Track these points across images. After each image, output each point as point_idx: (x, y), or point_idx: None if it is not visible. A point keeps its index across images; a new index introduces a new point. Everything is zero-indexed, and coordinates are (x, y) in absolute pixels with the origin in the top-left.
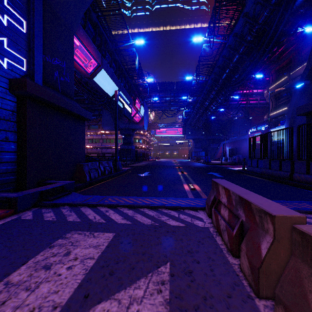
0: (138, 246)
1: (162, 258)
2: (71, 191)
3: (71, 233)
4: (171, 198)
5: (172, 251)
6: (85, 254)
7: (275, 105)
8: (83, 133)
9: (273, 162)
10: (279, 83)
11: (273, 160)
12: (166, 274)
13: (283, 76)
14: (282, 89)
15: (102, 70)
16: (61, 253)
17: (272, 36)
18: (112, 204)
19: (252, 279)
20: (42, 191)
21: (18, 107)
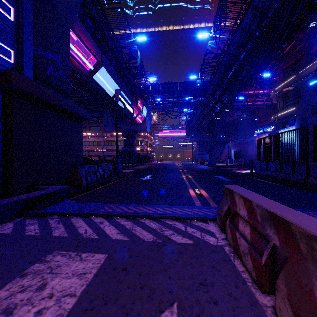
0: (136, 275)
1: (167, 294)
2: (64, 197)
3: (53, 254)
4: (176, 206)
5: (179, 283)
6: (65, 288)
7: (282, 105)
8: (80, 133)
9: (285, 164)
10: (287, 82)
11: (284, 162)
12: None
13: (291, 75)
14: (290, 89)
15: (102, 68)
16: (33, 286)
17: (282, 30)
18: (108, 214)
19: None
20: (28, 198)
21: (4, 103)
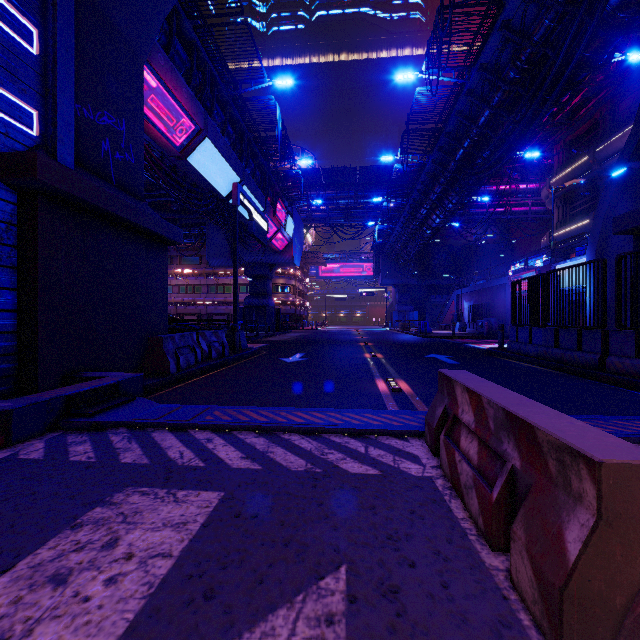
0: (275, 525)
1: (329, 553)
2: (135, 395)
3: (125, 492)
4: (350, 411)
5: (352, 537)
6: (152, 545)
7: (565, 214)
8: (164, 271)
9: (563, 332)
10: (573, 169)
11: (563, 328)
12: (338, 597)
13: (582, 155)
14: (580, 183)
15: (206, 141)
16: (96, 542)
17: (560, 69)
18: (222, 424)
19: (543, 612)
20: (70, 396)
21: (20, 213)
